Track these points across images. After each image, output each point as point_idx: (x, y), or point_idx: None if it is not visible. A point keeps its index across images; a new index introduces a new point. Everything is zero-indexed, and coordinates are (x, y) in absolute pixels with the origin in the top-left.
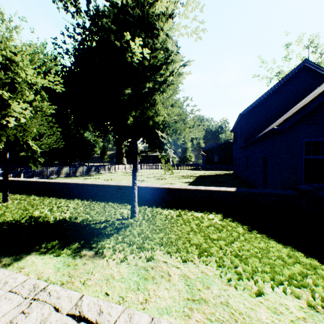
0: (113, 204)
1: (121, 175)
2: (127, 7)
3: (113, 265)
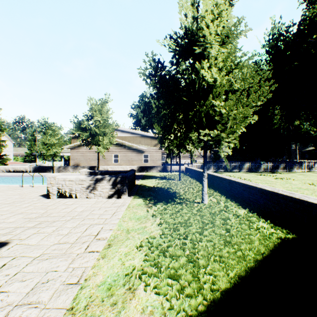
0: (216, 193)
1: None
2: (158, 64)
3: (144, 211)
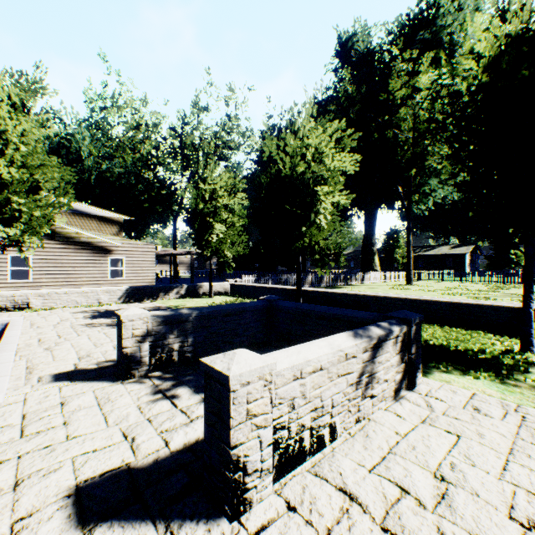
0: (453, 329)
1: (389, 288)
2: None
3: None
